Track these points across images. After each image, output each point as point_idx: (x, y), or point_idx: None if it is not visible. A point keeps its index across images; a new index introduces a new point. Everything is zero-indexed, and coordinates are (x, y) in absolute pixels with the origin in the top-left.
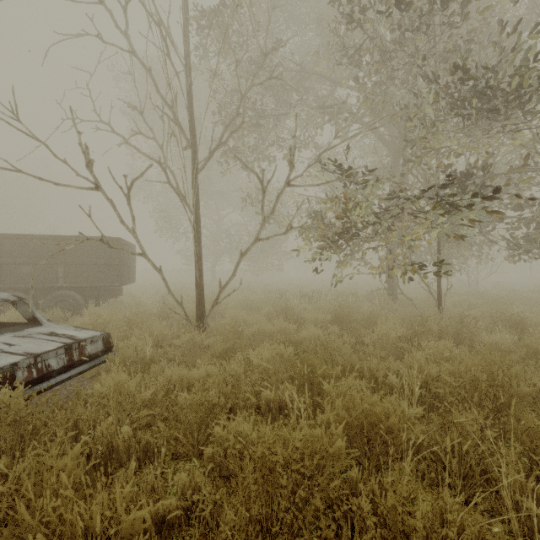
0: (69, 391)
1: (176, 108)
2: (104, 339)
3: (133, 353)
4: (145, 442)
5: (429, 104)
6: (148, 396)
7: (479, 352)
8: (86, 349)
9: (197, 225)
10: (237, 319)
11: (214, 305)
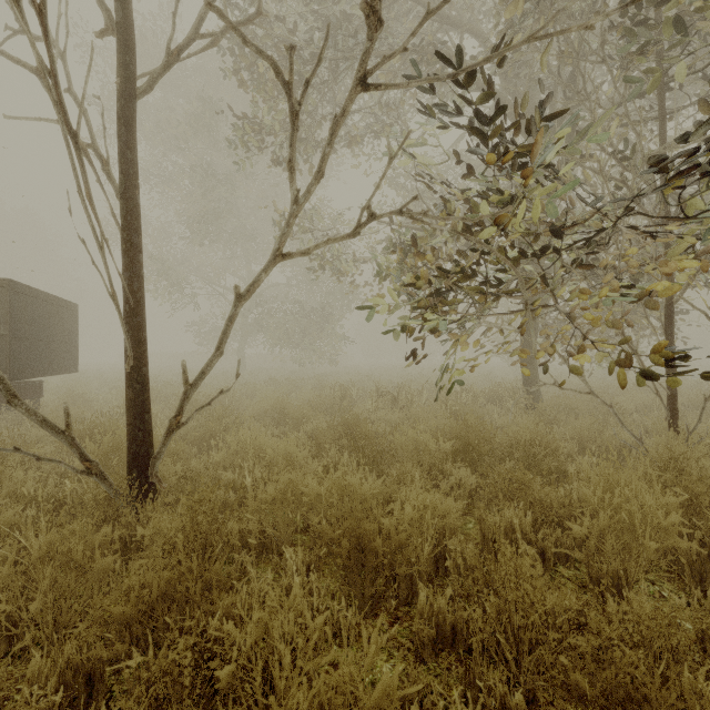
0: None
1: None
2: None
3: None
4: None
5: None
6: None
7: None
8: None
9: (128, 226)
10: (247, 451)
11: (172, 428)
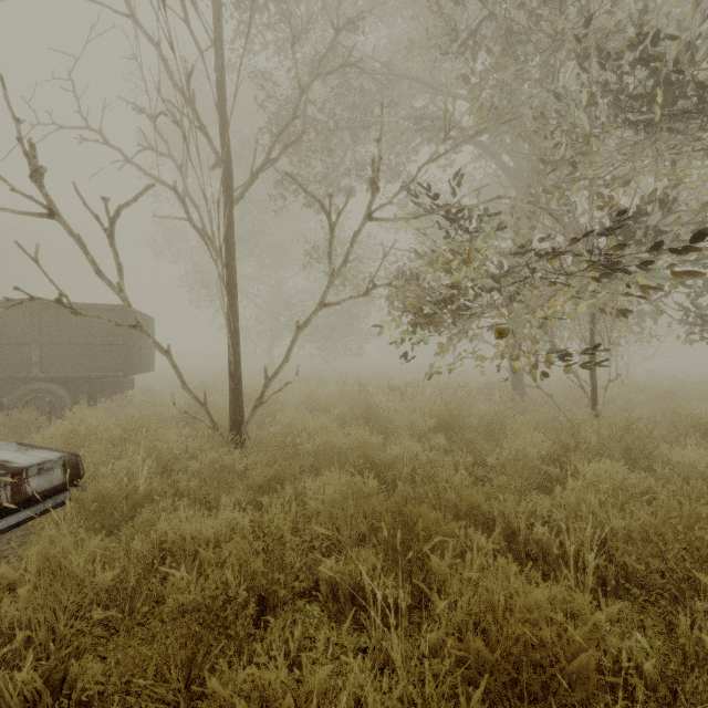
0: (1, 553)
1: (188, 89)
2: (65, 465)
3: (113, 489)
4: (83, 687)
5: (585, 97)
6: (108, 583)
7: (670, 480)
8: (28, 484)
9: (230, 284)
10: (295, 425)
11: (257, 405)
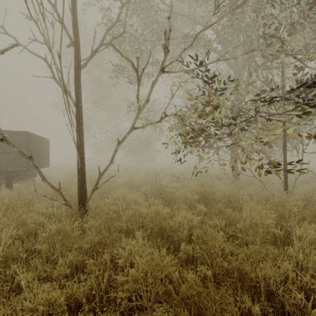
0: None
1: None
2: None
3: None
4: None
5: (293, 2)
6: None
7: None
8: None
9: (78, 116)
10: (119, 198)
11: (94, 189)
